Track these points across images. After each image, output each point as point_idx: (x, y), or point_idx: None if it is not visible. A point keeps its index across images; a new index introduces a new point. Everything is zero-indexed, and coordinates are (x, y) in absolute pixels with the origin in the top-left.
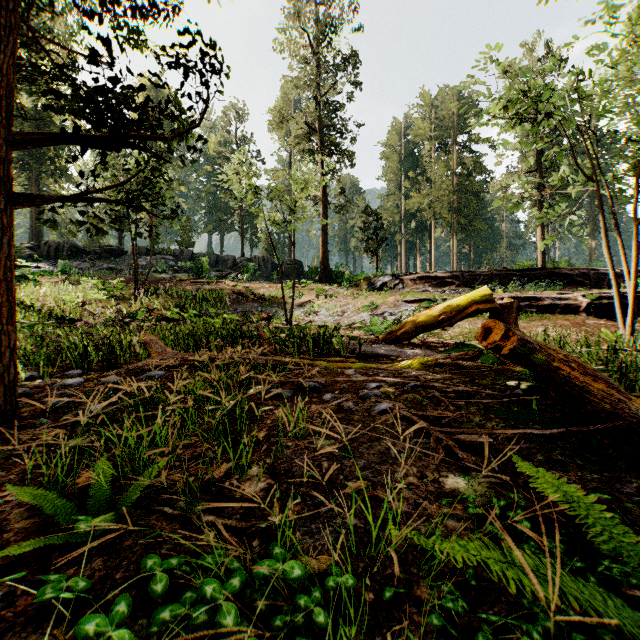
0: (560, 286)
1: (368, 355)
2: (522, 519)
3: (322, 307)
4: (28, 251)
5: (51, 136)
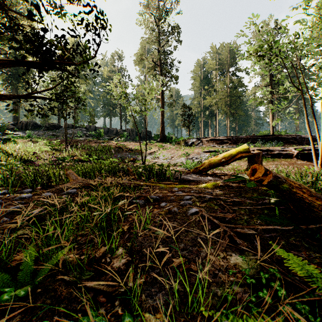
0: (282, 144)
1: (185, 180)
2: (280, 288)
3: (161, 154)
4: (11, 126)
5: (10, 62)
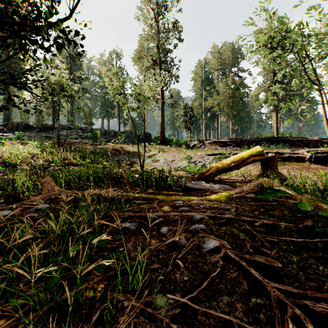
0: (288, 146)
1: (190, 189)
2: None
3: (161, 157)
4: (1, 127)
5: None
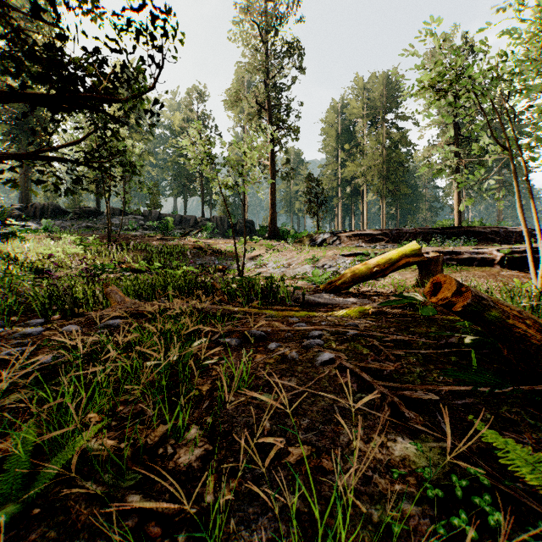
0: (475, 242)
1: (310, 303)
2: (492, 508)
3: (270, 260)
4: (17, 212)
5: (2, 94)
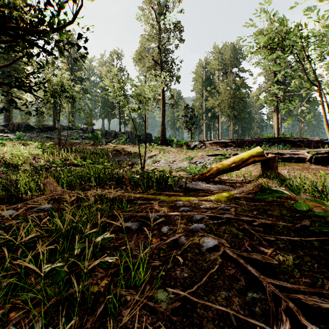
0: (289, 147)
1: (190, 189)
2: None
3: (162, 158)
4: (2, 127)
5: None
